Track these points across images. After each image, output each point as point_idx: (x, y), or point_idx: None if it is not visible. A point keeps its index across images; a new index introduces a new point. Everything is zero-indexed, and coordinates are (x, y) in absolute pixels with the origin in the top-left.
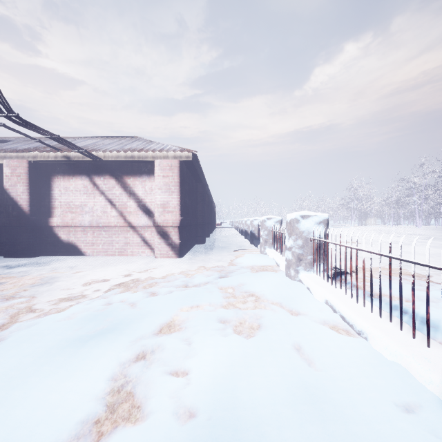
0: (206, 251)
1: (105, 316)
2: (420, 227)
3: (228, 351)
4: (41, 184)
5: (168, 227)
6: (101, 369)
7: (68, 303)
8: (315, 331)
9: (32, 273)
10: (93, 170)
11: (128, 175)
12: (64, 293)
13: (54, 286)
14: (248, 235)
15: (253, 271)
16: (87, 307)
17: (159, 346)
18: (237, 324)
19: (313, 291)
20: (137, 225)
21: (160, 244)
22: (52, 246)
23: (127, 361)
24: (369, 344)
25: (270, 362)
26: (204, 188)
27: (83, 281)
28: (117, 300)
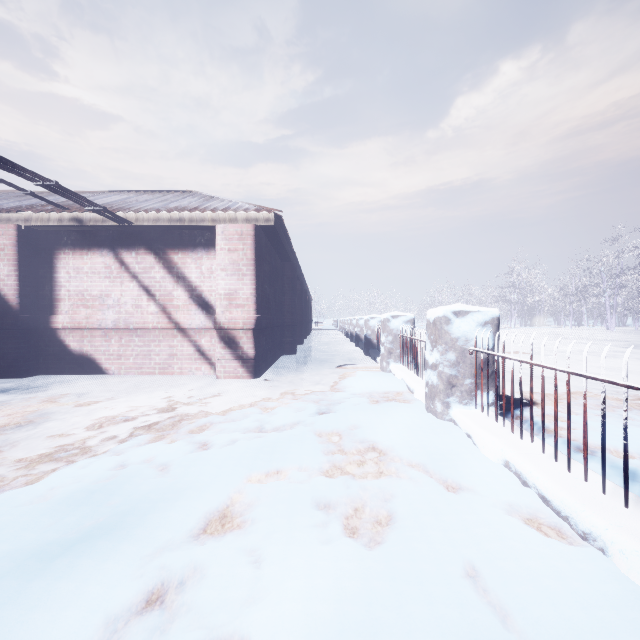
0: (296, 367)
1: (107, 496)
2: (612, 329)
3: (333, 588)
4: (38, 262)
5: (236, 330)
6: (62, 639)
7: (52, 465)
8: (501, 535)
9: (11, 406)
10: (120, 240)
11: (174, 249)
12: (52, 444)
13: (40, 431)
14: (360, 341)
15: (372, 401)
16: (80, 475)
17: (196, 569)
18: (350, 514)
19: (478, 443)
20: (189, 327)
21: (224, 357)
22: (56, 359)
23: (124, 613)
24: (615, 566)
25: (423, 624)
26: (294, 270)
27: (90, 420)
28: (137, 458)
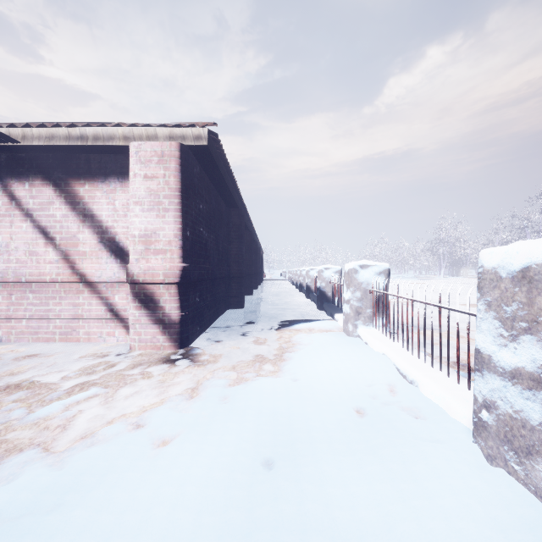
0: (240, 327)
1: None
2: None
3: None
4: None
5: (155, 284)
6: None
7: None
8: None
9: None
10: (9, 168)
11: (79, 179)
12: None
13: None
14: (311, 292)
15: (355, 410)
16: None
17: None
18: None
19: None
20: (98, 280)
21: (139, 321)
22: None
23: None
24: None
25: None
26: (241, 216)
27: None
28: None
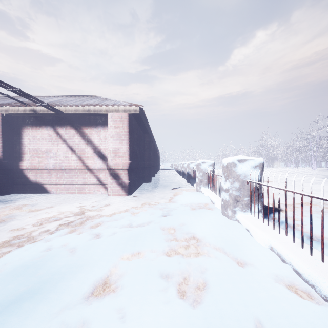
0: (151, 189)
1: (36, 269)
2: (315, 169)
3: None
4: (13, 133)
5: (118, 170)
6: None
7: (9, 248)
8: (275, 299)
9: None
10: (57, 121)
11: (85, 126)
12: (12, 235)
13: (7, 226)
14: (185, 175)
15: (192, 208)
16: (23, 255)
17: (84, 323)
18: (181, 281)
19: (253, 234)
20: (93, 168)
21: (112, 184)
22: (22, 185)
23: None
24: None
25: None
26: (150, 137)
27: (36, 220)
28: (58, 244)
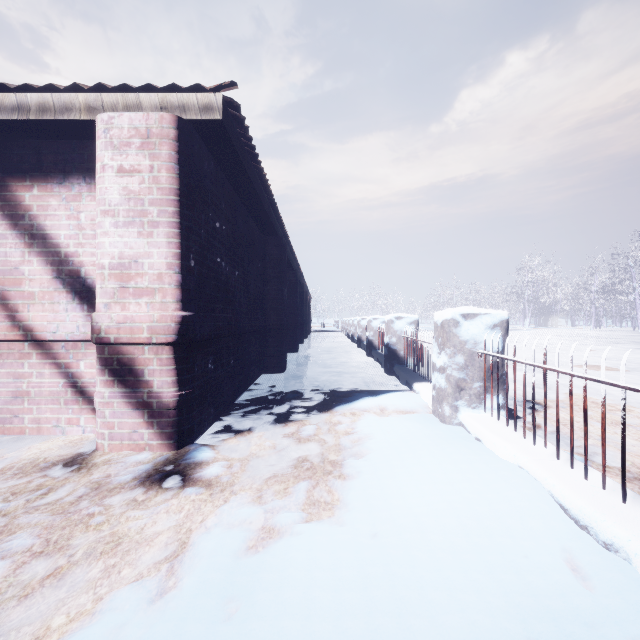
0: (278, 404)
1: None
2: None
3: None
4: None
5: (136, 345)
6: None
7: None
8: None
9: None
10: None
11: (23, 179)
12: None
13: None
14: (374, 349)
15: None
16: None
17: None
18: None
19: None
20: (52, 337)
21: (109, 405)
22: None
23: None
24: None
25: None
26: (281, 247)
27: None
28: None
